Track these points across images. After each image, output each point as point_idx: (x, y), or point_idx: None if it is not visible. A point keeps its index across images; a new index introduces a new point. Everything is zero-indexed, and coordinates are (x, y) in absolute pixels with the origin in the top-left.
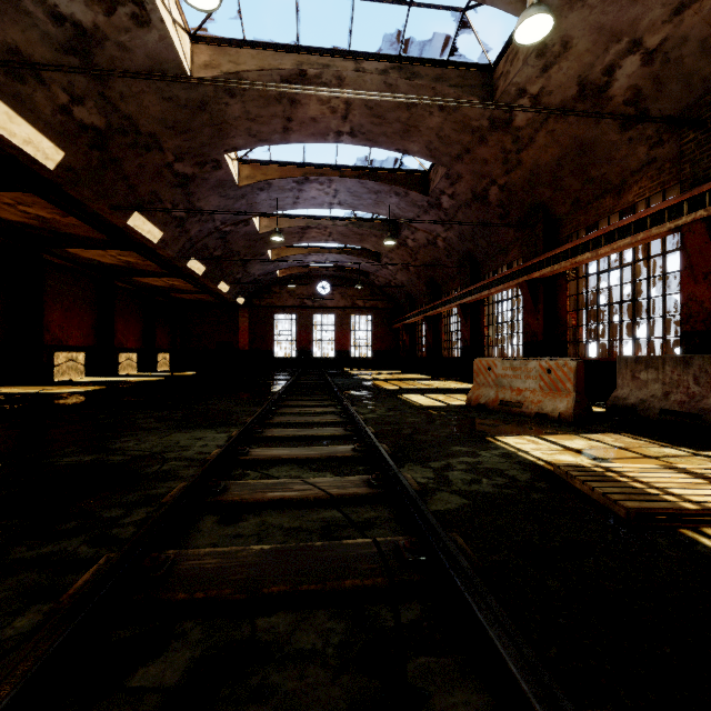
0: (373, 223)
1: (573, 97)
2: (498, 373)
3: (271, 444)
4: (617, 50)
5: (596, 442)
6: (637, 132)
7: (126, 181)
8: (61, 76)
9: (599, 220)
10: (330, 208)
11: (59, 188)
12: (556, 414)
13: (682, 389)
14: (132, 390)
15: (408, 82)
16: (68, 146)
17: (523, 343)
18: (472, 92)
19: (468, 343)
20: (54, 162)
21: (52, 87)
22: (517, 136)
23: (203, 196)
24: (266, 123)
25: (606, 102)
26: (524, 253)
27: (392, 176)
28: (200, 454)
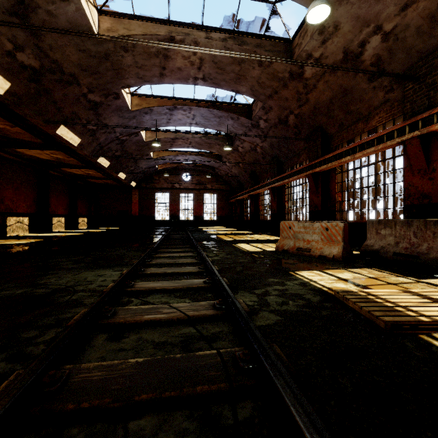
0: (217, 137)
1: (340, 60)
2: (295, 230)
3: (149, 279)
4: (367, 32)
5: (357, 274)
6: (378, 83)
7: (54, 104)
8: (7, 30)
9: (355, 137)
10: (190, 126)
11: (8, 107)
12: (331, 256)
13: (406, 240)
14: (59, 242)
15: (239, 47)
16: (13, 79)
17: (309, 212)
18: (279, 55)
19: (275, 212)
20: (3, 89)
21: (1, 38)
22: (306, 83)
23: (108, 116)
24: (148, 70)
25: (360, 64)
26: (310, 156)
27: (229, 107)
28: (100, 287)
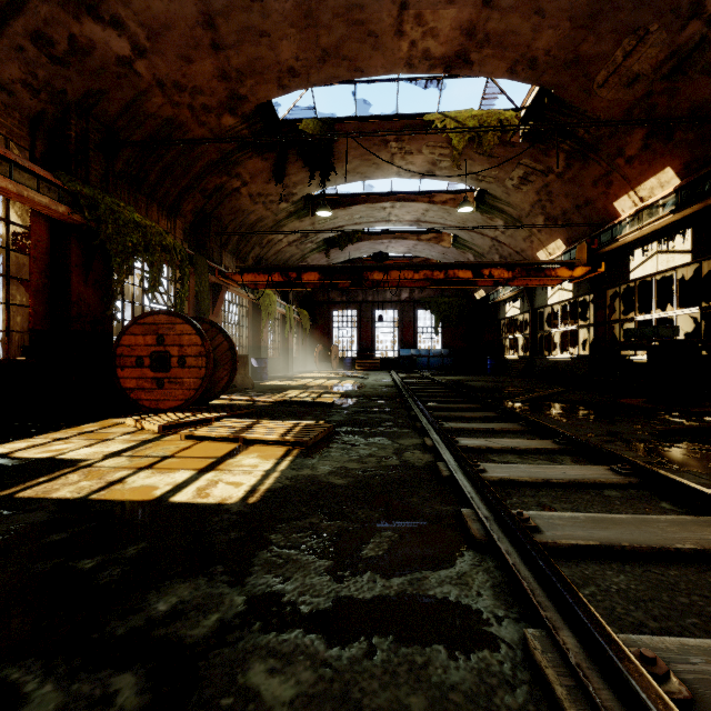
0: None
1: None
2: None
3: (647, 509)
4: None
5: (134, 478)
6: None
7: None
8: None
9: None
10: None
11: None
12: None
13: None
14: None
15: None
16: None
17: None
18: None
19: None
20: None
21: None
22: None
23: None
24: None
25: None
26: None
27: None
28: None
